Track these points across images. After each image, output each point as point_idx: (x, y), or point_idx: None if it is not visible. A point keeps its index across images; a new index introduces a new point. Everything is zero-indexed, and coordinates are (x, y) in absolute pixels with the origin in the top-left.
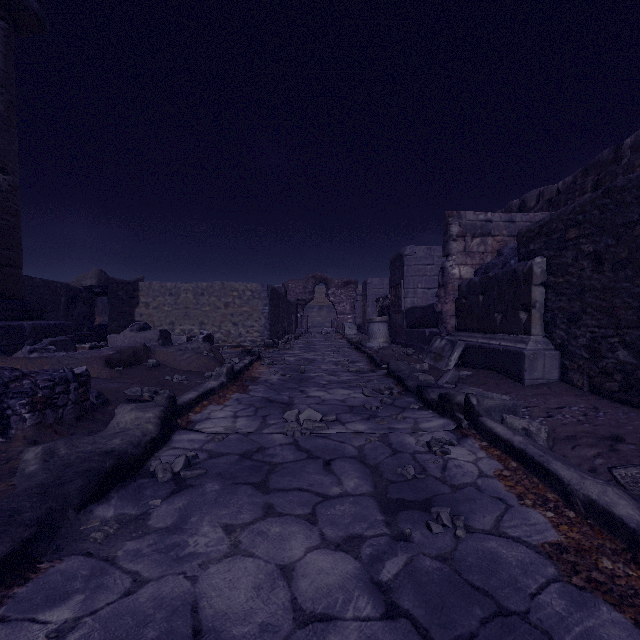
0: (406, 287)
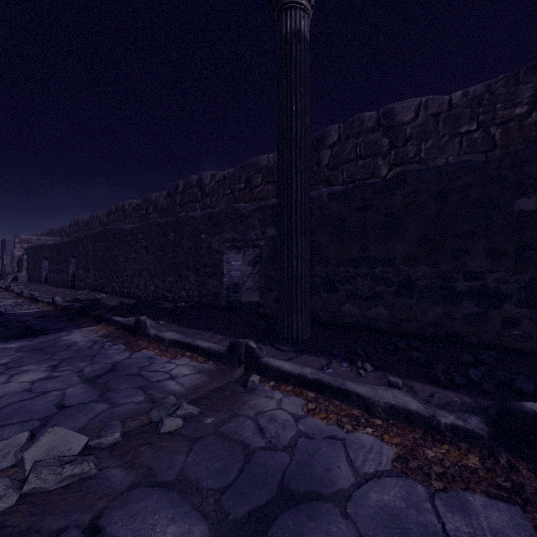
0: (7, 255)
